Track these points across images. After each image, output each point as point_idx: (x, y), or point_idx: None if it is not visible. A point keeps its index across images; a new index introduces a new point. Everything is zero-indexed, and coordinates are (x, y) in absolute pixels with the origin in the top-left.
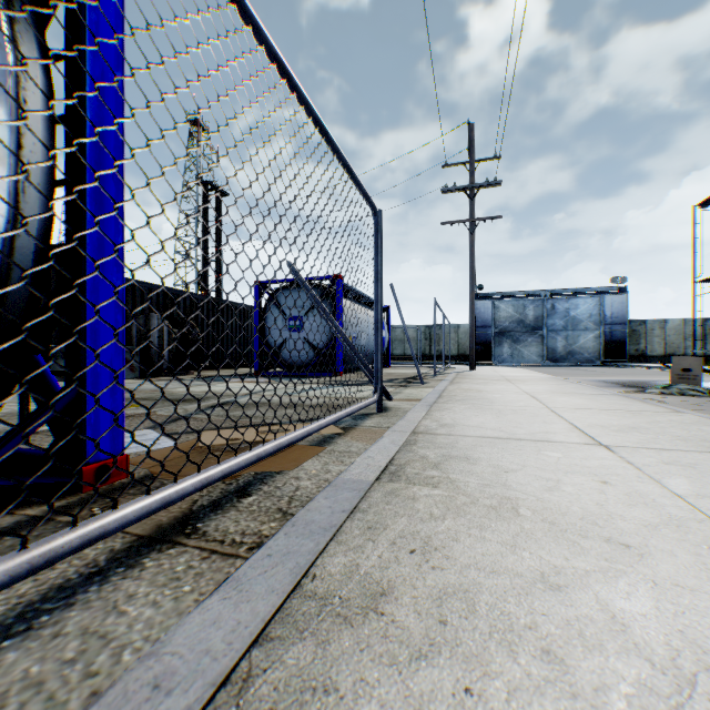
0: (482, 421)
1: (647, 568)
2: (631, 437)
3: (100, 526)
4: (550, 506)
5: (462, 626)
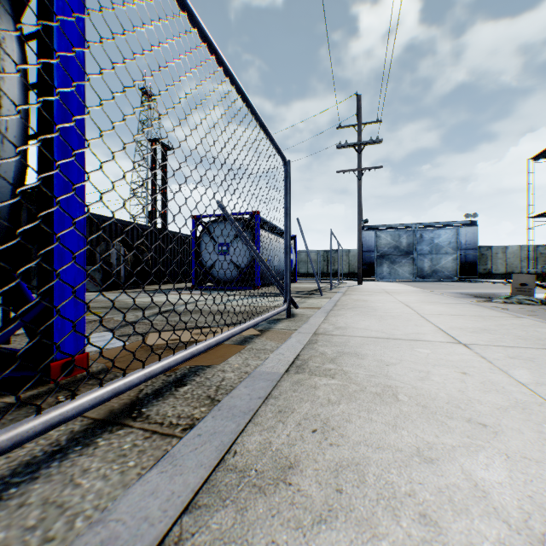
0: (367, 324)
1: (500, 443)
2: (483, 337)
3: (60, 413)
4: (423, 393)
5: (354, 494)
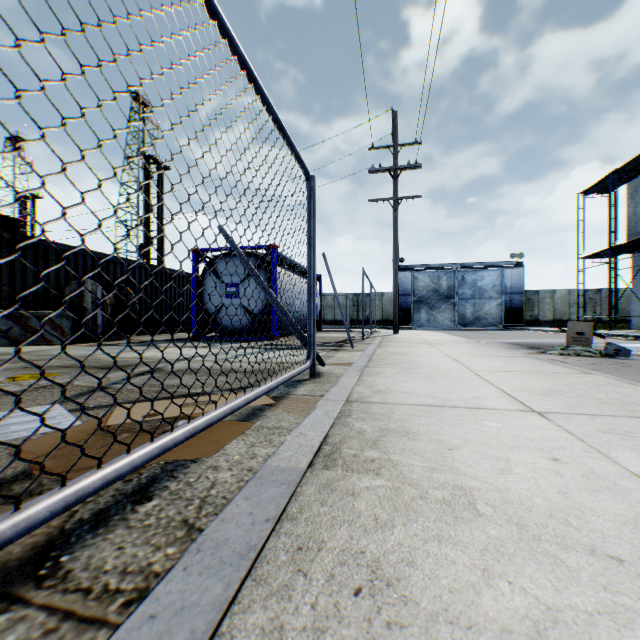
0: (413, 386)
1: None
2: (558, 402)
3: None
4: (510, 497)
5: None
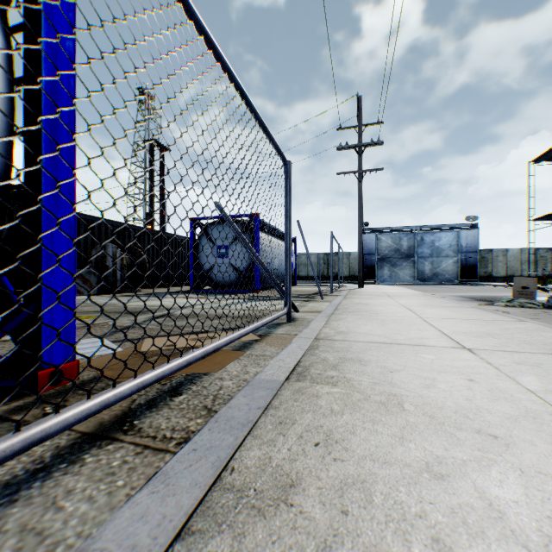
0: (370, 328)
1: (513, 457)
2: (488, 342)
3: (42, 429)
4: (429, 401)
5: (361, 516)
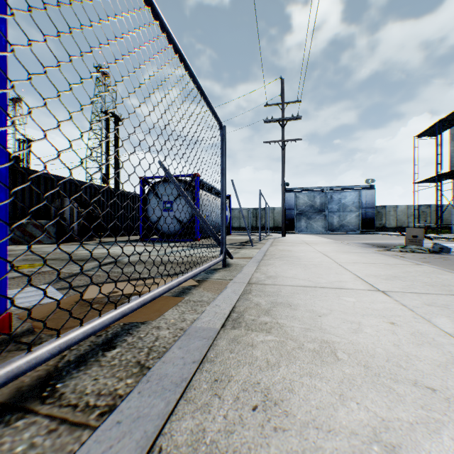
0: (295, 273)
1: None
2: (397, 284)
3: None
4: (360, 348)
5: None
